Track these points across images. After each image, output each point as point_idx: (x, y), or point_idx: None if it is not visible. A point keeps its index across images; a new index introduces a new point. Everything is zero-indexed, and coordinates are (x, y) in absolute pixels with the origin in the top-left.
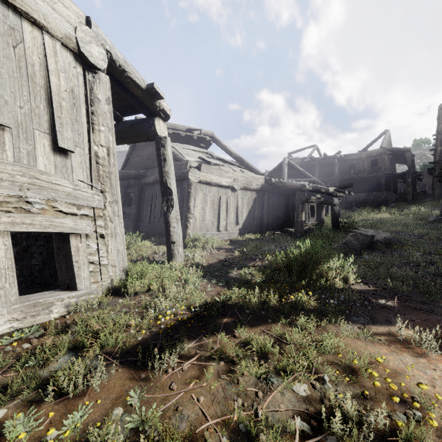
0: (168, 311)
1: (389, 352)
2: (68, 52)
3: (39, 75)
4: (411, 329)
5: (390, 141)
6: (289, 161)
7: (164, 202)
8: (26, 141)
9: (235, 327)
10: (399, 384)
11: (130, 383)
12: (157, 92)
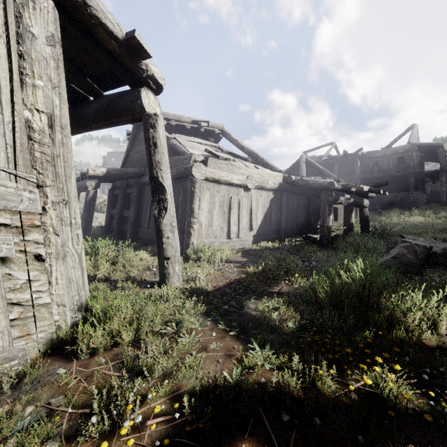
0: (125, 423)
1: None
2: None
3: None
4: None
5: (418, 136)
6: (307, 158)
7: (154, 204)
8: None
9: None
10: None
11: None
12: (141, 45)
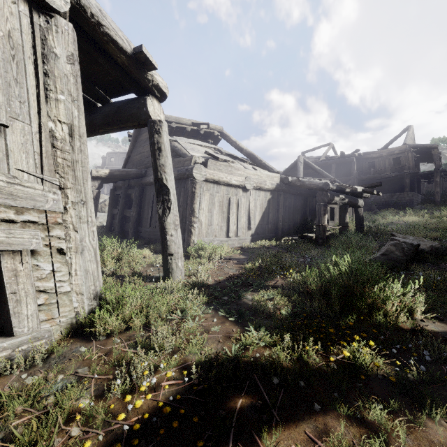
0: (144, 384)
1: None
2: None
3: None
4: None
5: (413, 137)
6: (305, 159)
7: (158, 204)
8: None
9: (257, 424)
10: None
11: None
12: (148, 58)
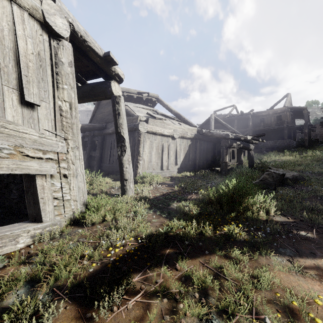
0: (118, 243)
1: (322, 289)
2: (35, 22)
3: (8, 39)
4: None
5: (291, 101)
6: (215, 116)
7: (118, 148)
8: None
9: (176, 259)
10: None
11: None
12: (112, 59)
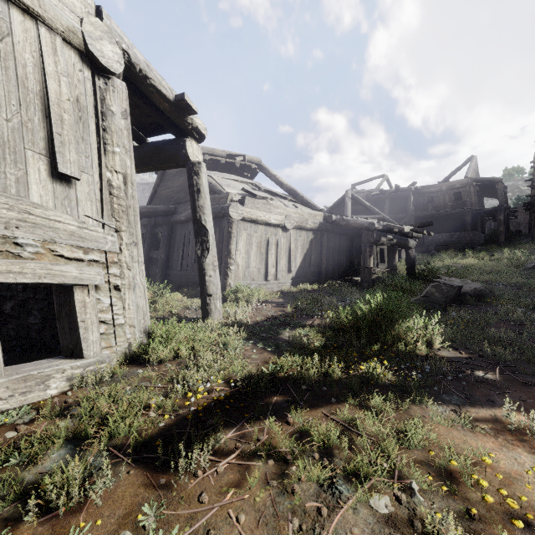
0: (200, 387)
1: (497, 447)
2: (72, 51)
3: (33, 79)
4: (525, 413)
5: (477, 169)
6: (353, 194)
7: (197, 245)
8: (15, 165)
9: (288, 409)
10: (517, 496)
11: (145, 492)
12: (189, 104)
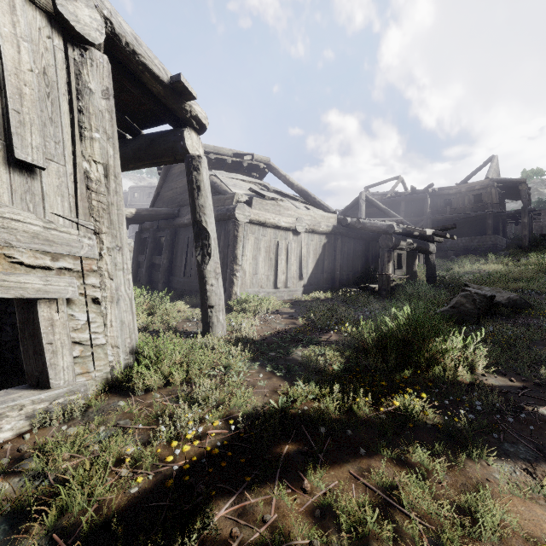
0: (190, 431)
1: None
2: (38, 12)
3: None
4: None
5: (498, 170)
6: (368, 196)
7: (197, 249)
8: None
9: (303, 466)
10: None
11: None
12: (186, 88)
